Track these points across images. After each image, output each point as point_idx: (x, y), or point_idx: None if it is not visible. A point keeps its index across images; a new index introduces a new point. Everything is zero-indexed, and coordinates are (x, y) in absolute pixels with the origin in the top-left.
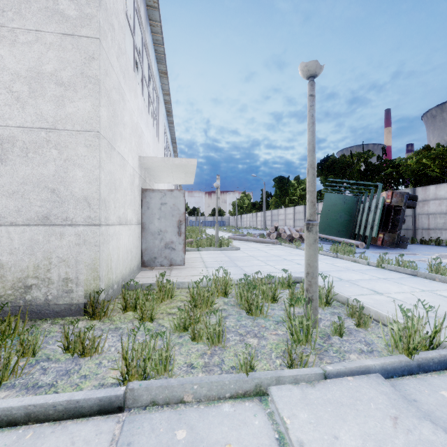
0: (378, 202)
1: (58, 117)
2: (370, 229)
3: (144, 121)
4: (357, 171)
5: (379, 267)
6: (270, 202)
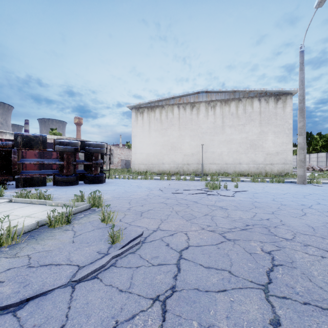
0: None
1: (286, 148)
2: None
3: None
4: None
5: None
6: (295, 149)
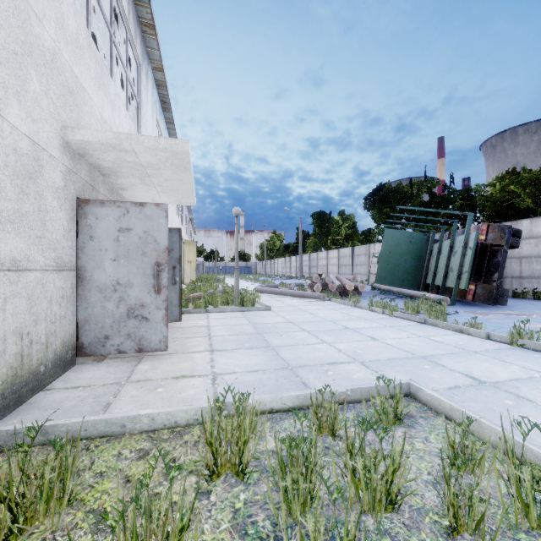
0: (467, 239)
1: None
2: (456, 278)
3: (91, 73)
4: (418, 204)
5: (513, 345)
6: (308, 243)
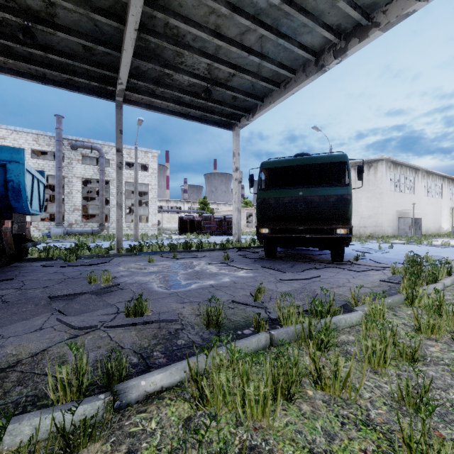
0: None
1: (377, 212)
2: None
3: (400, 198)
4: None
5: None
6: None
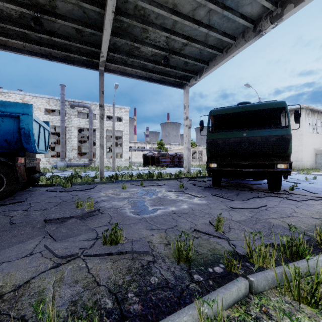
0: None
1: (297, 149)
2: None
3: (317, 138)
4: None
5: None
6: None
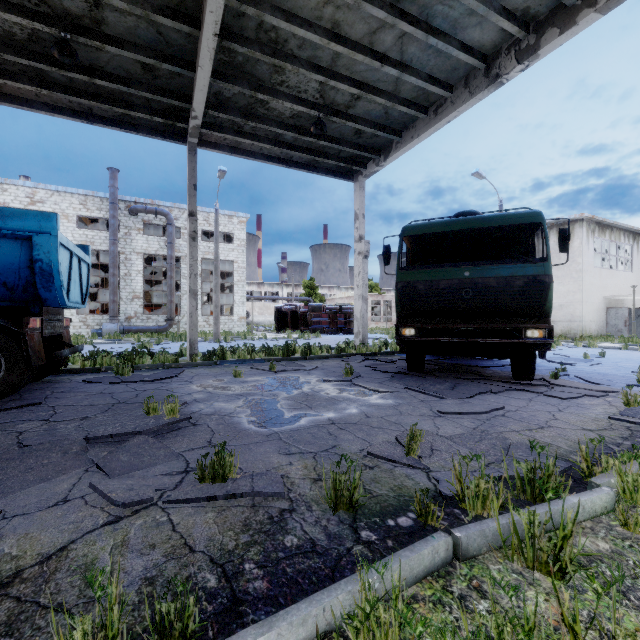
0: None
1: (572, 299)
2: None
3: (609, 278)
4: None
5: None
6: None
